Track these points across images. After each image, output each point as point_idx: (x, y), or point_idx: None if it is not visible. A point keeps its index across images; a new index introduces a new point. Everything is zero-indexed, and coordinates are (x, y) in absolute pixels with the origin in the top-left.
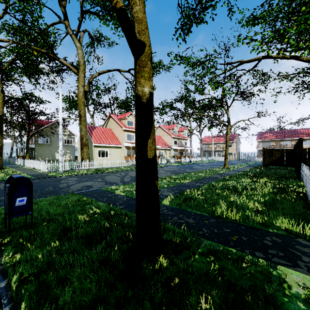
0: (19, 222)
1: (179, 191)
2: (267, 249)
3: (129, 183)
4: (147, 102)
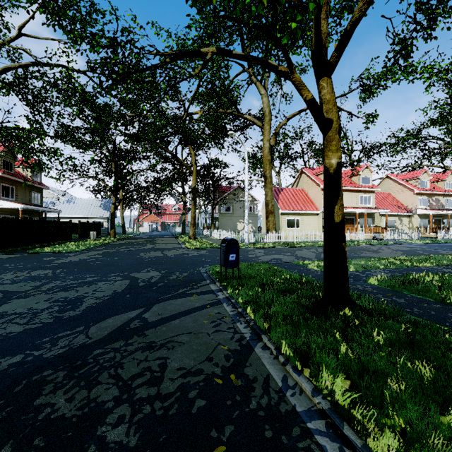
0: (228, 275)
1: (401, 274)
2: None
3: None
4: (334, 172)
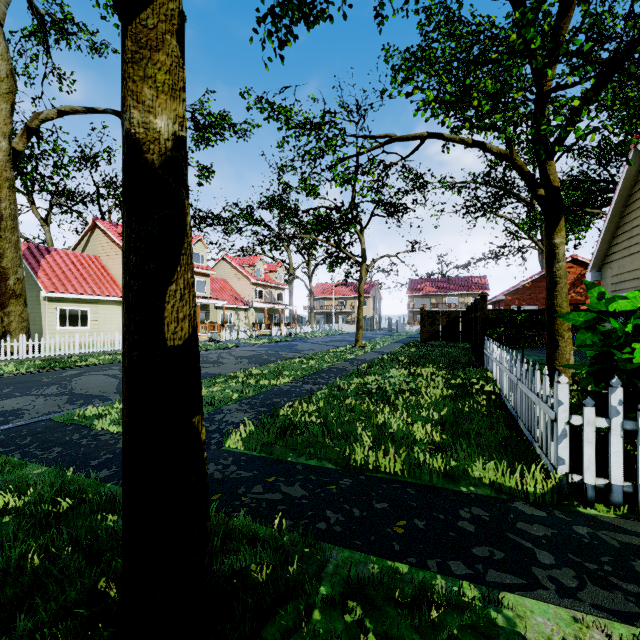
0: None
1: (267, 408)
2: (469, 546)
3: None
4: (165, 165)
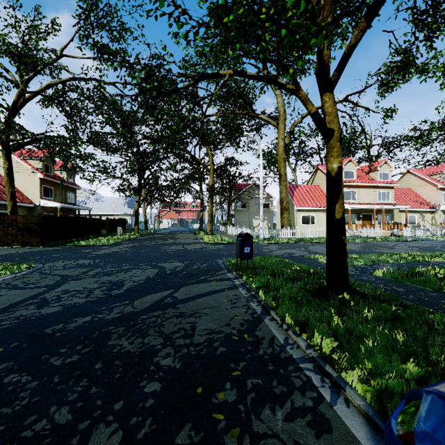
0: (243, 266)
1: (409, 268)
2: None
3: None
4: (335, 175)
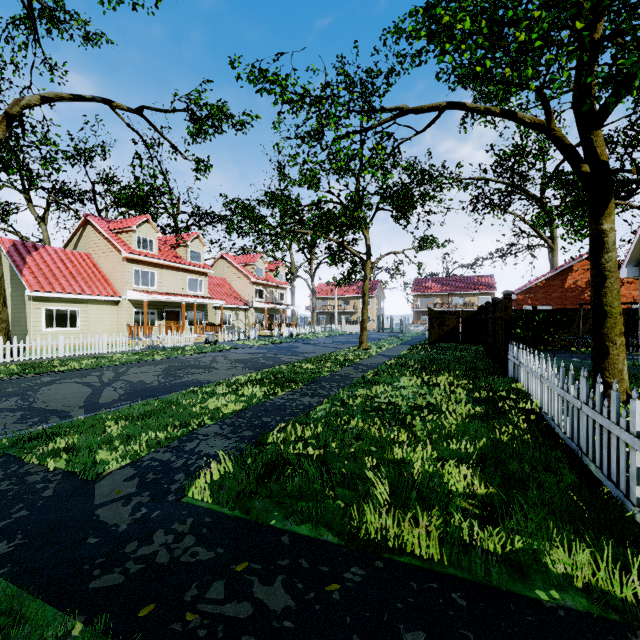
0: None
1: (254, 432)
2: None
3: (109, 409)
4: None
